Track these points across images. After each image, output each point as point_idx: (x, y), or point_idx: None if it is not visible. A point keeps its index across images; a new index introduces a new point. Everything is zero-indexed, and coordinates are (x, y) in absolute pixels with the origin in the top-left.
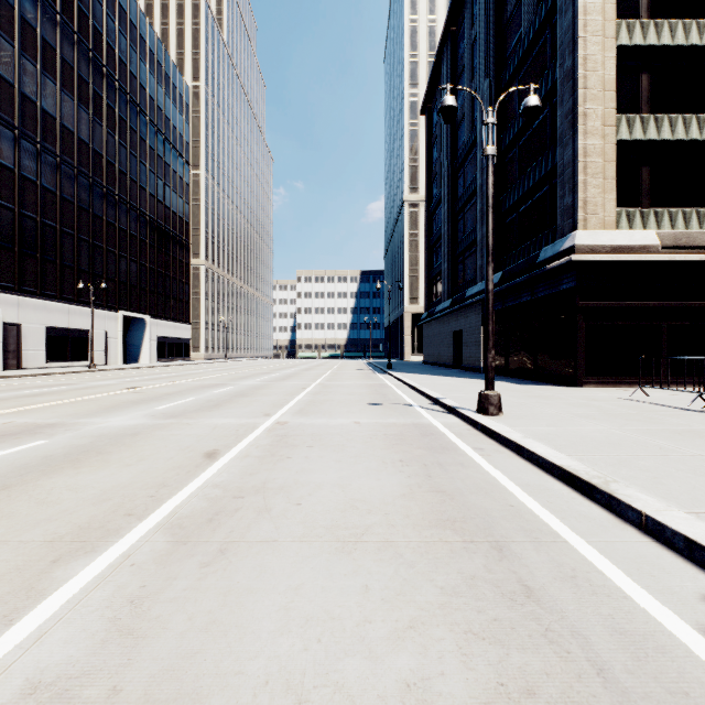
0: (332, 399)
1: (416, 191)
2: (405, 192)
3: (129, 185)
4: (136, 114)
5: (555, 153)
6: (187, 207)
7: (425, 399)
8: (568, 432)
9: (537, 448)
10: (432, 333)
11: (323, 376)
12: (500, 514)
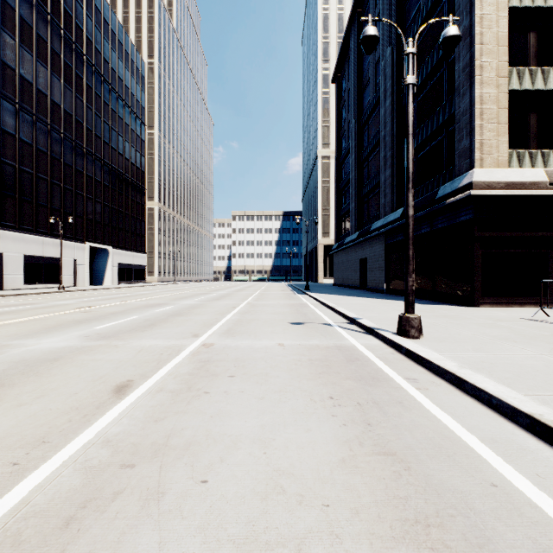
0: (258, 318)
1: (328, 146)
2: (319, 147)
3: (94, 140)
4: (100, 82)
5: (452, 104)
6: (143, 159)
7: (342, 318)
8: (502, 359)
9: (484, 384)
10: (341, 260)
11: (252, 296)
12: (488, 507)
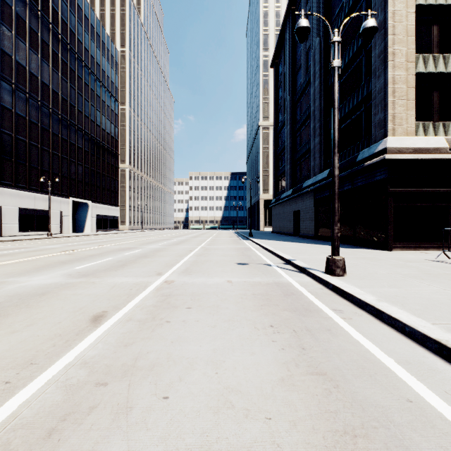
0: (210, 259)
1: (267, 119)
2: (260, 120)
3: (77, 114)
4: (81, 67)
5: (369, 84)
6: (117, 130)
7: (279, 259)
8: (412, 293)
9: (398, 315)
10: (278, 212)
11: (205, 241)
12: (405, 420)
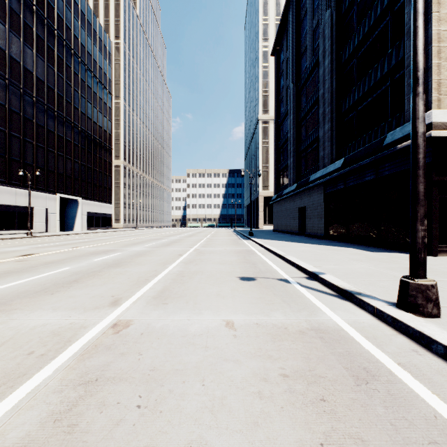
0: (202, 270)
1: (267, 112)
2: (260, 113)
3: (65, 105)
4: (70, 55)
5: (400, 50)
6: (110, 124)
7: (297, 270)
8: None
9: None
10: (280, 209)
11: (200, 241)
12: None
